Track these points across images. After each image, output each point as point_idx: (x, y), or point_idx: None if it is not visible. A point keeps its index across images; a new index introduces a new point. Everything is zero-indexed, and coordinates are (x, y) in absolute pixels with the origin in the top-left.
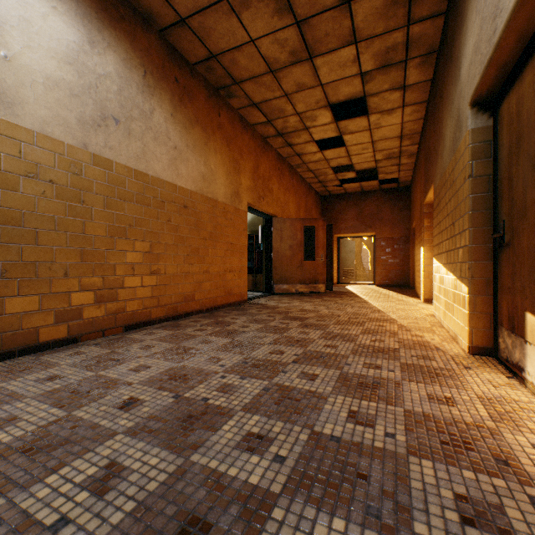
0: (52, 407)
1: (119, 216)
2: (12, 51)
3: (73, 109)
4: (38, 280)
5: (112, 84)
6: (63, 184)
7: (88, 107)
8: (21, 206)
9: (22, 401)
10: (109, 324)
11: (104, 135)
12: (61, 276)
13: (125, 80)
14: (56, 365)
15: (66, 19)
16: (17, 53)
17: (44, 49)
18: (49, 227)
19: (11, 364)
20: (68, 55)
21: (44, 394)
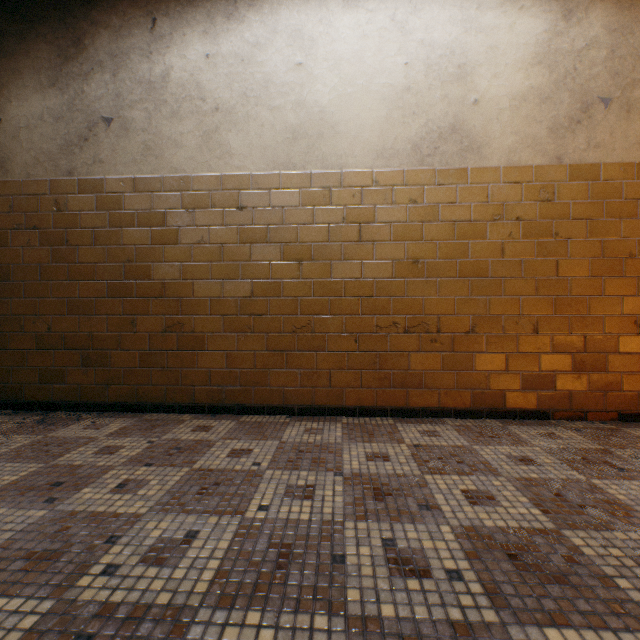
0: (531, 504)
1: (608, 245)
2: (480, 91)
3: (542, 118)
4: (503, 336)
5: (597, 52)
6: (529, 218)
7: (561, 106)
8: (487, 255)
9: (496, 478)
10: (591, 404)
11: (584, 133)
12: (527, 332)
13: (620, 31)
14: (526, 443)
15: (533, 11)
16: (484, 90)
17: (509, 67)
18: (515, 274)
19: (479, 425)
20: (536, 54)
21: (518, 479)
